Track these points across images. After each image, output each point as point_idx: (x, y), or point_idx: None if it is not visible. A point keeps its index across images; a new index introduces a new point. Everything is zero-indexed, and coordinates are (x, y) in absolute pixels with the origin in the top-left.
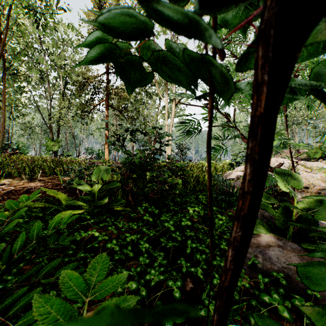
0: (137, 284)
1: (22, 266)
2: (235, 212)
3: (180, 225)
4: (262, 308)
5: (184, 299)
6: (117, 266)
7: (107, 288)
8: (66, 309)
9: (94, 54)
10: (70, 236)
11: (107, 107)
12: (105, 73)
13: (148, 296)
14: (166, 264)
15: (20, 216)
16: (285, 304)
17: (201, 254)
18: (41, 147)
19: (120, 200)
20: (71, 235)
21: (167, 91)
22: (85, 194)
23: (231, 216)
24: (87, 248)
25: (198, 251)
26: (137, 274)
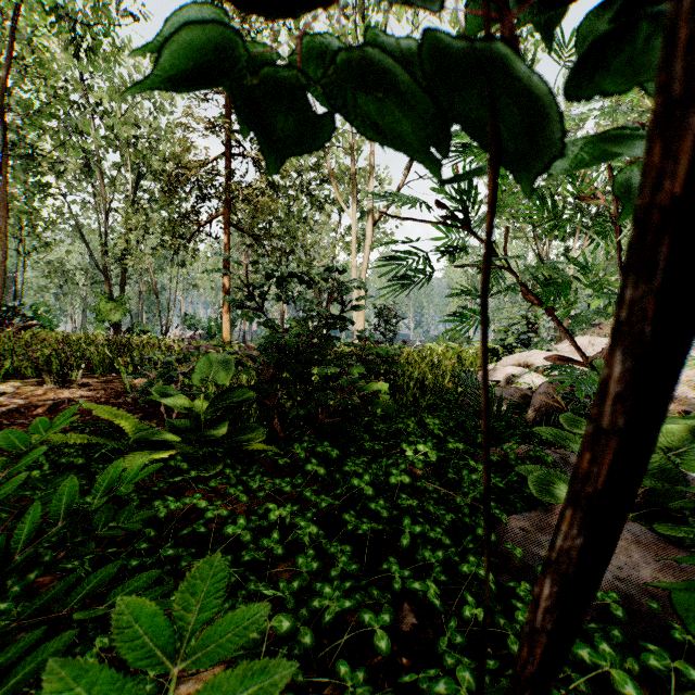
0: (293, 621)
1: (33, 579)
2: (504, 454)
3: (385, 483)
4: (574, 675)
5: (397, 652)
6: (249, 576)
7: (222, 640)
8: (126, 694)
9: (188, 73)
10: (143, 508)
11: (228, 227)
12: (223, 154)
13: (318, 646)
14: (356, 571)
15: (35, 465)
16: (626, 665)
17: (433, 549)
18: (85, 315)
19: (255, 428)
20: (145, 507)
21: (355, 194)
22: (179, 415)
23: (495, 463)
24: (182, 535)
25: (428, 543)
26: (292, 595)
